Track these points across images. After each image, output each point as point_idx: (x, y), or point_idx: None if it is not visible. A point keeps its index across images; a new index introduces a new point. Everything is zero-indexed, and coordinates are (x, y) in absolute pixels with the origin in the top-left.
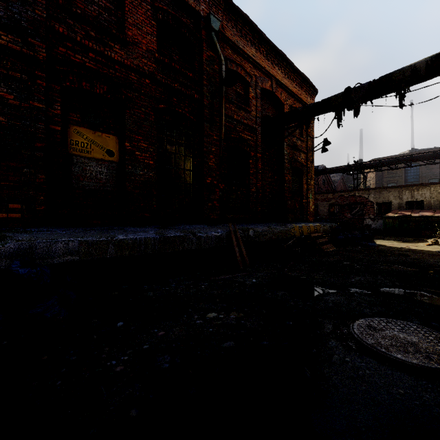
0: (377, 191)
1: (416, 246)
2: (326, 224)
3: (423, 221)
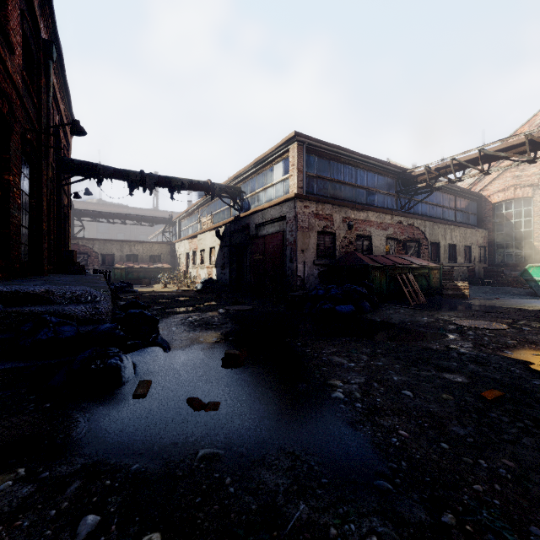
0: (102, 242)
1: (158, 289)
2: None
3: (143, 272)
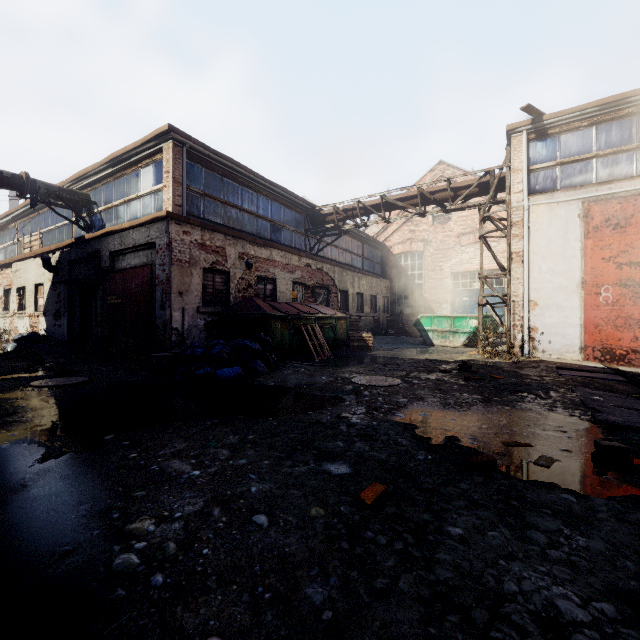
0: None
1: None
2: None
3: None
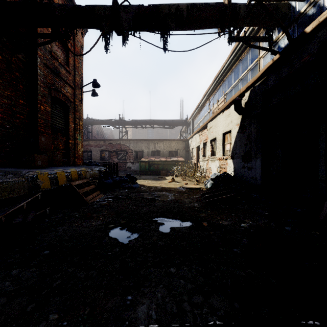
0: (135, 142)
1: (164, 184)
2: (95, 168)
3: (161, 164)
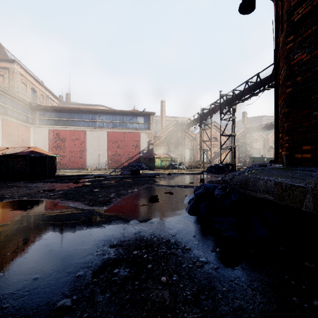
0: None
1: None
2: None
3: None
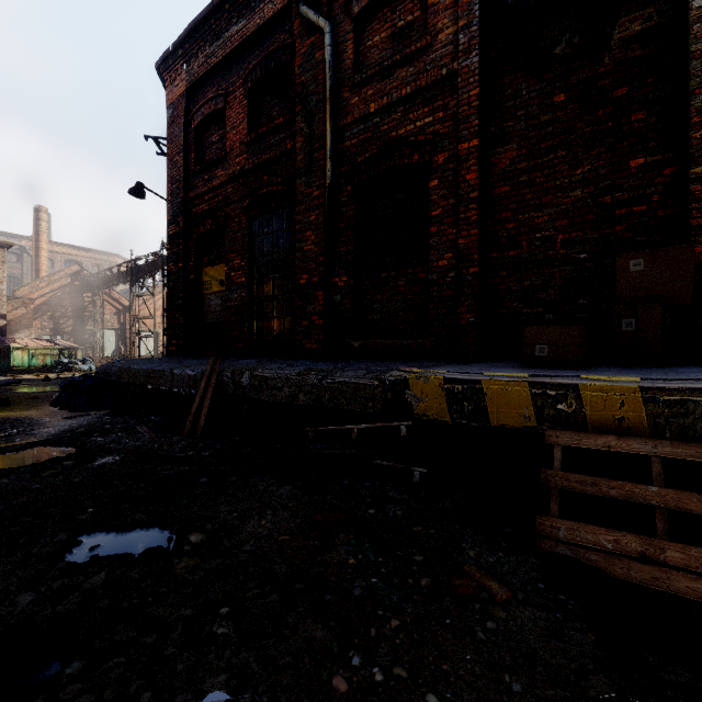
0: None
1: None
2: None
3: None
